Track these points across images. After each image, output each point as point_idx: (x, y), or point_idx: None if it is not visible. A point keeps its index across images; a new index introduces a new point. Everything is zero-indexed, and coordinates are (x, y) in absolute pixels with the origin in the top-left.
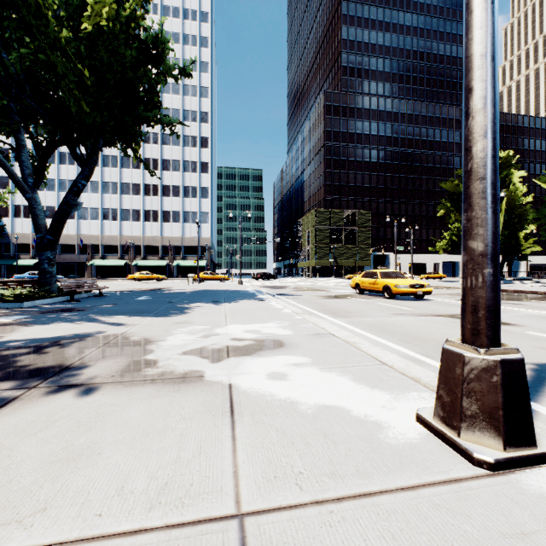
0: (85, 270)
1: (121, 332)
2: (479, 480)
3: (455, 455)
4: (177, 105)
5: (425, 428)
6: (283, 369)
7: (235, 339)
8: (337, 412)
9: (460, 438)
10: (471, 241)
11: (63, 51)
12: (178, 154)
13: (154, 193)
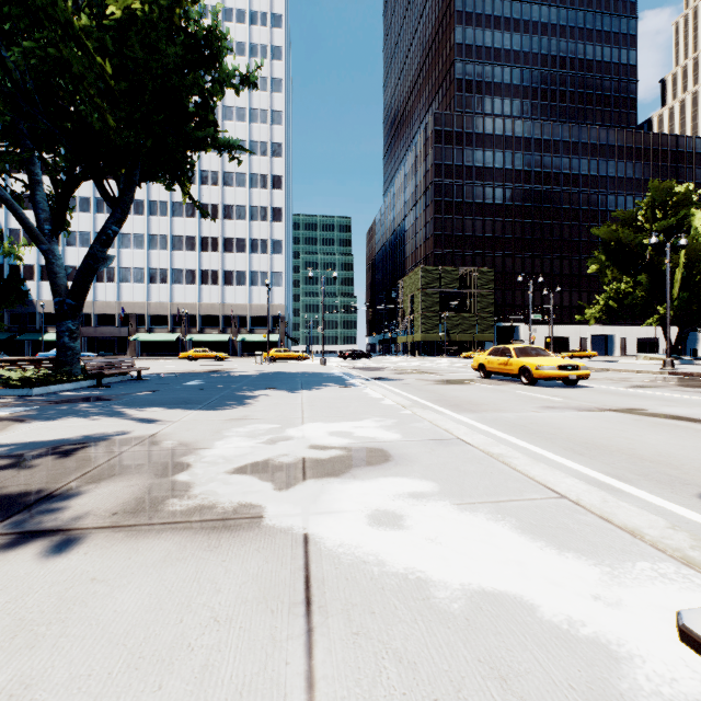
0: (128, 347)
1: (151, 433)
2: None
3: None
4: (243, 135)
5: None
6: (395, 505)
7: (316, 447)
8: (510, 610)
9: None
10: None
11: (78, 40)
12: (244, 198)
13: (214, 248)
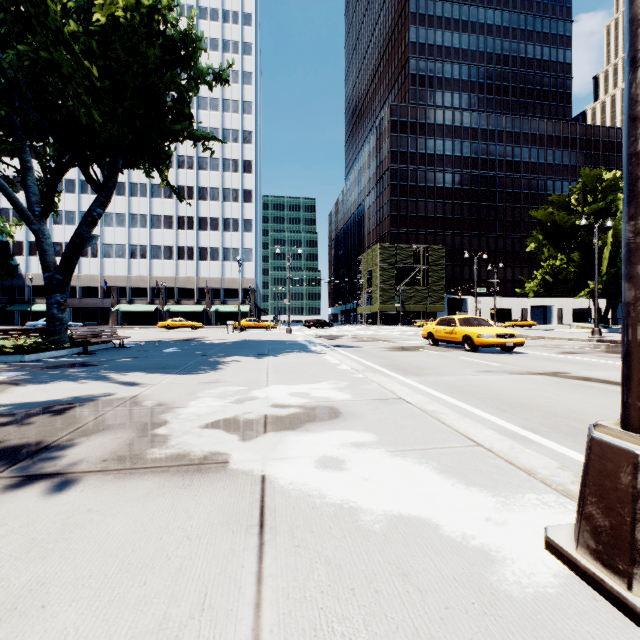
0: (110, 317)
1: (133, 394)
2: None
3: (626, 625)
4: (216, 123)
5: (562, 564)
6: (339, 452)
7: (277, 406)
8: (419, 529)
9: (632, 593)
10: None
11: (67, 45)
12: (217, 181)
13: (189, 226)
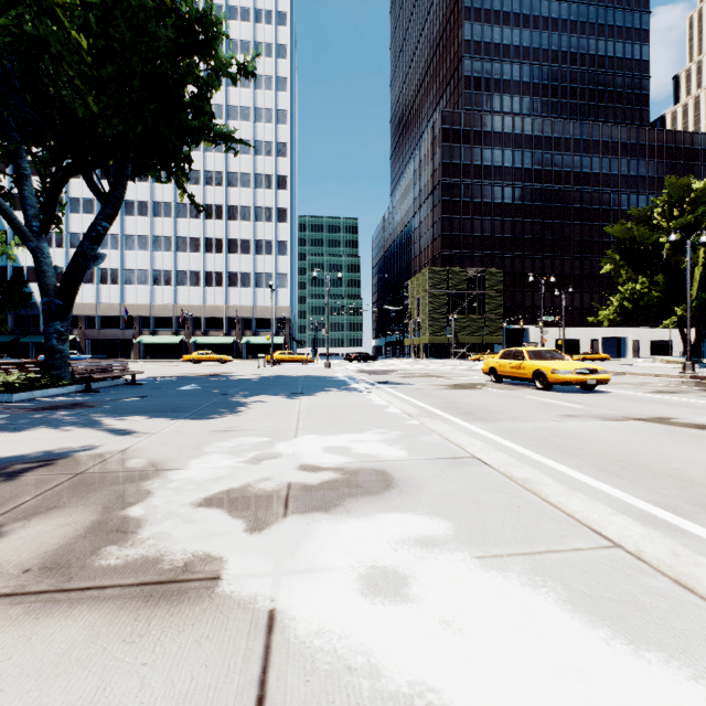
0: (131, 350)
1: (121, 448)
2: None
3: None
4: (247, 135)
5: None
6: (397, 559)
7: (306, 469)
8: None
9: None
10: None
11: (52, 13)
12: (248, 199)
13: (218, 249)
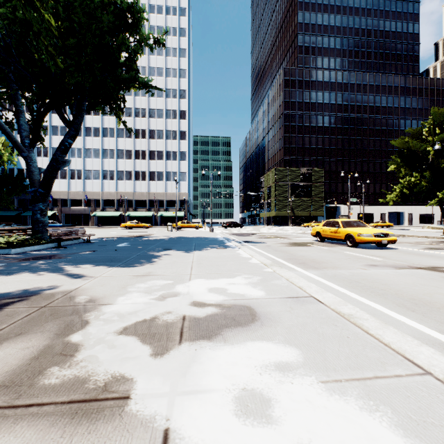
0: (89, 220)
1: (73, 288)
2: None
3: None
4: (161, 85)
5: None
6: (262, 382)
7: (196, 304)
8: None
9: None
10: None
11: (33, 3)
12: (162, 125)
13: (143, 157)
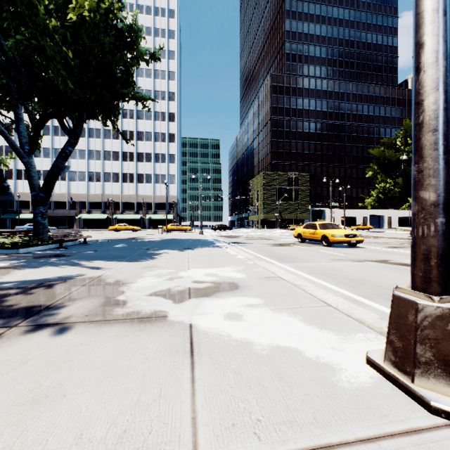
0: (74, 223)
1: (98, 275)
2: (440, 431)
3: (410, 402)
4: (149, 86)
5: (376, 371)
6: (239, 310)
7: (196, 282)
8: (290, 353)
9: (414, 384)
10: (422, 191)
11: (51, 36)
12: (150, 127)
13: (131, 159)
